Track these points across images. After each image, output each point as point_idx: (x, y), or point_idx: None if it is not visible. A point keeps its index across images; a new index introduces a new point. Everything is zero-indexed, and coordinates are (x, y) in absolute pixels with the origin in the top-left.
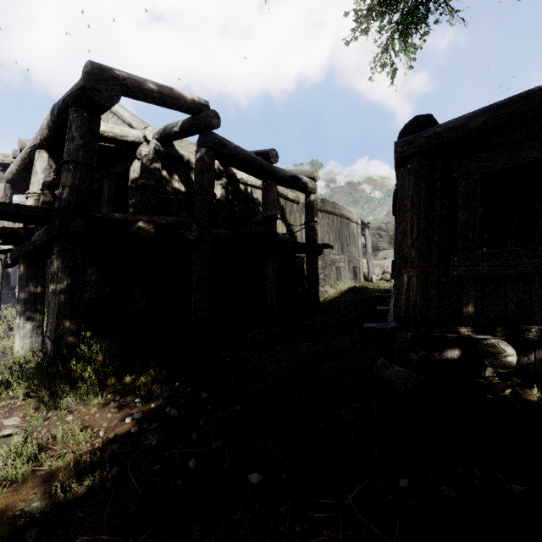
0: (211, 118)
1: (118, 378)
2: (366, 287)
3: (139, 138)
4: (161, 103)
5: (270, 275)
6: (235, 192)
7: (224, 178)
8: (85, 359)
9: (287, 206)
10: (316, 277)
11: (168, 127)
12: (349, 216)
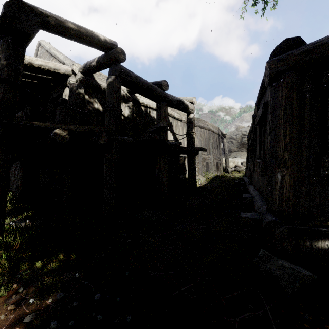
0: (118, 54)
1: (32, 261)
2: (225, 176)
3: (68, 71)
4: (79, 40)
5: (162, 170)
6: (138, 112)
7: (131, 102)
8: (2, 246)
9: (174, 122)
10: (194, 170)
11: (88, 62)
12: (214, 130)
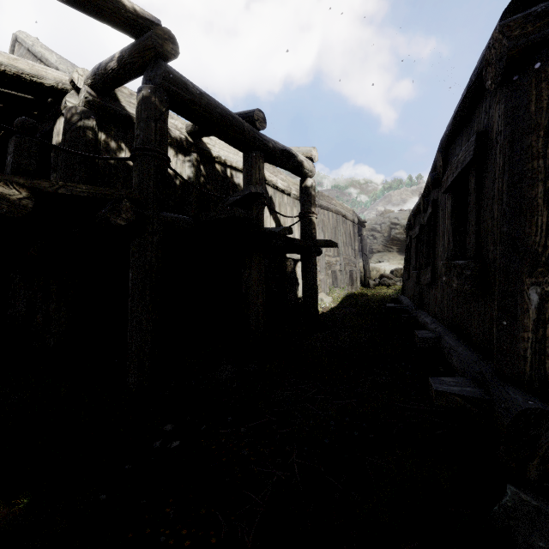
0: (162, 41)
1: None
2: (365, 294)
3: (63, 83)
4: None
5: (255, 283)
6: (209, 174)
7: (195, 153)
8: None
9: (276, 196)
10: (314, 284)
11: (103, 63)
12: (345, 213)
